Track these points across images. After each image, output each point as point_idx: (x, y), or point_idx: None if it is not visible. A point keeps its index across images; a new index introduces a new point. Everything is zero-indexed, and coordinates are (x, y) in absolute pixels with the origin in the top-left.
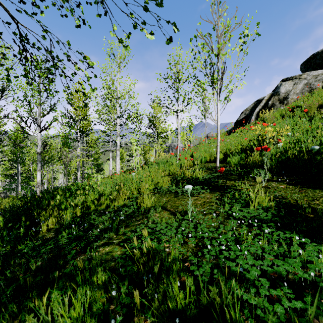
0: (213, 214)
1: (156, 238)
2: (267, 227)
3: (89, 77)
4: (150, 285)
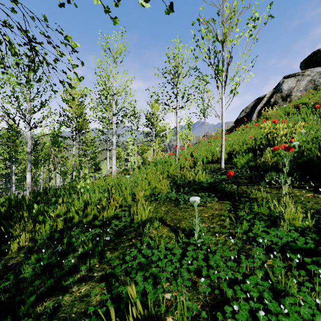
0: (226, 233)
1: (152, 277)
2: (313, 264)
3: (75, 65)
4: None
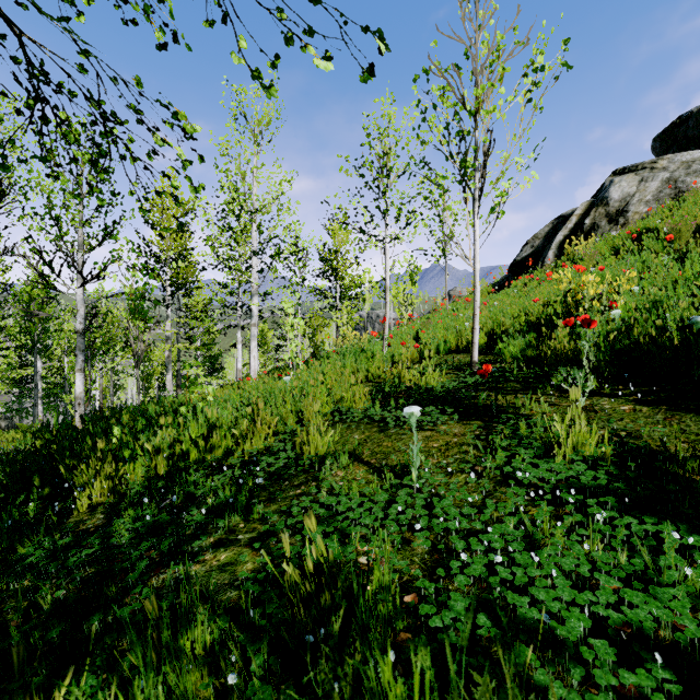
0: (468, 472)
1: (338, 533)
2: (598, 508)
3: (187, 161)
4: (322, 665)
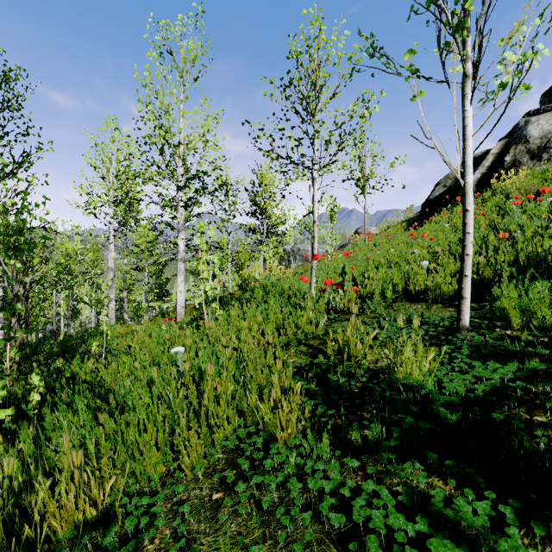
0: None
1: None
2: None
3: None
4: None
